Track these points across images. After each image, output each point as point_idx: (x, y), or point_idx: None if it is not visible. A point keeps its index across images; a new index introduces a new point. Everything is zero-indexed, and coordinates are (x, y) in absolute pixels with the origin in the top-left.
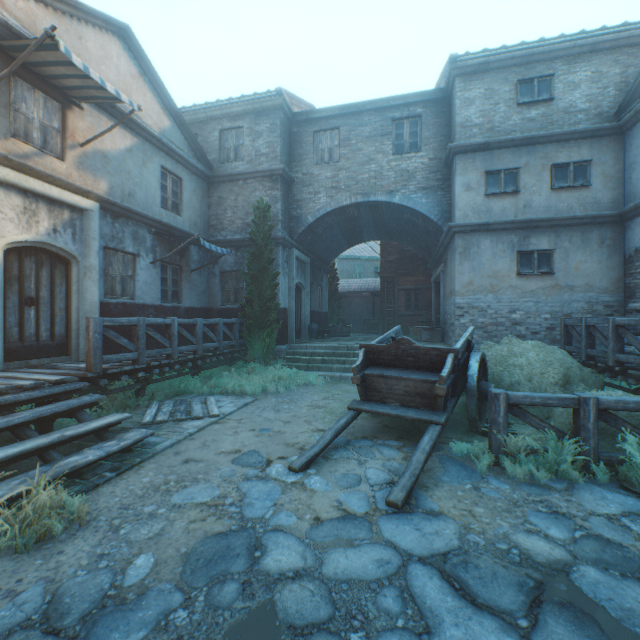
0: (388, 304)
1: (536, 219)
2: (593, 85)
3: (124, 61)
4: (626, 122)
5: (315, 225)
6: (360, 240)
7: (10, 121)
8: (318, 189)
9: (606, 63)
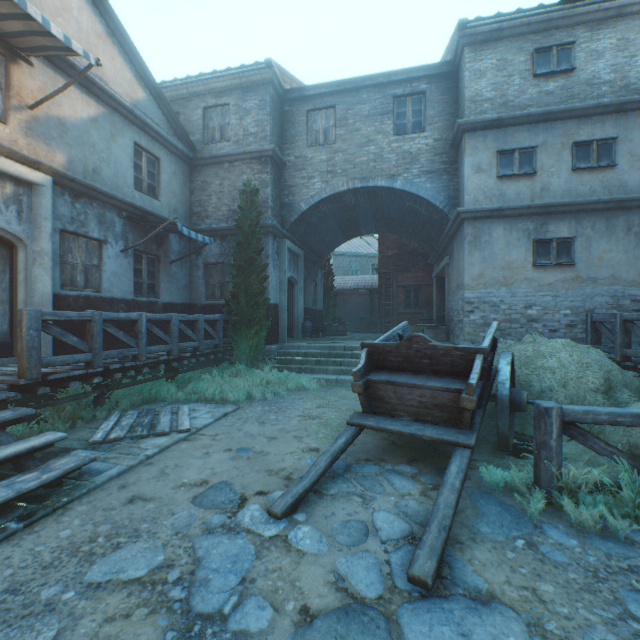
0: (386, 301)
1: (555, 203)
2: (619, 54)
3: (87, 16)
4: None
5: (309, 213)
6: (357, 233)
7: None
8: (312, 173)
9: (633, 29)
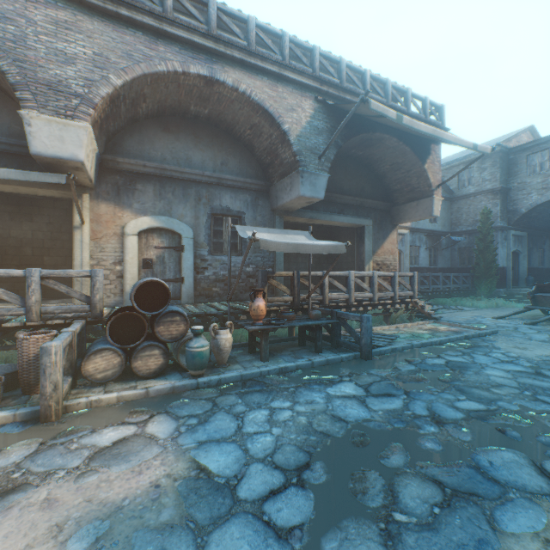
0: None
1: None
2: None
3: None
4: None
5: (528, 213)
6: None
7: None
8: (529, 191)
9: None
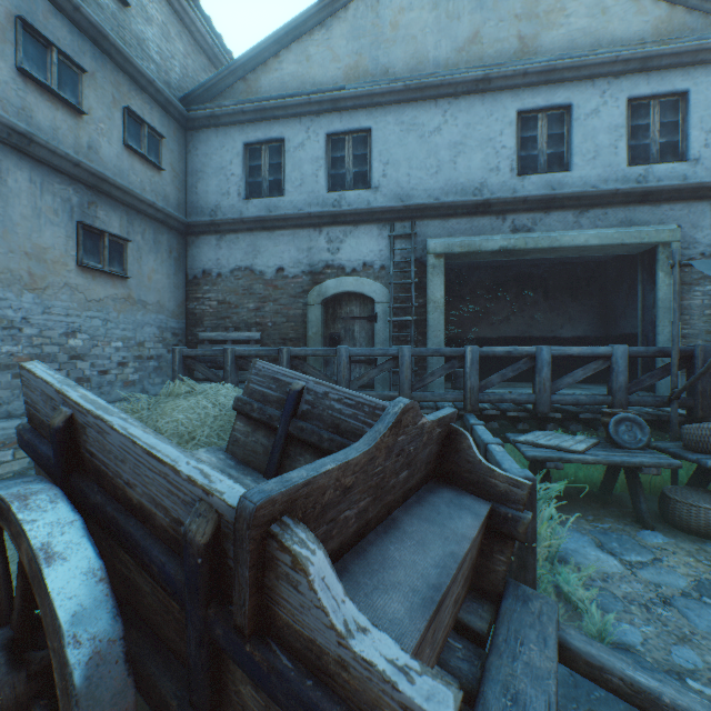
0: None
1: (114, 181)
2: (165, 40)
3: None
4: (197, 119)
5: None
6: None
7: None
8: None
9: (175, 27)
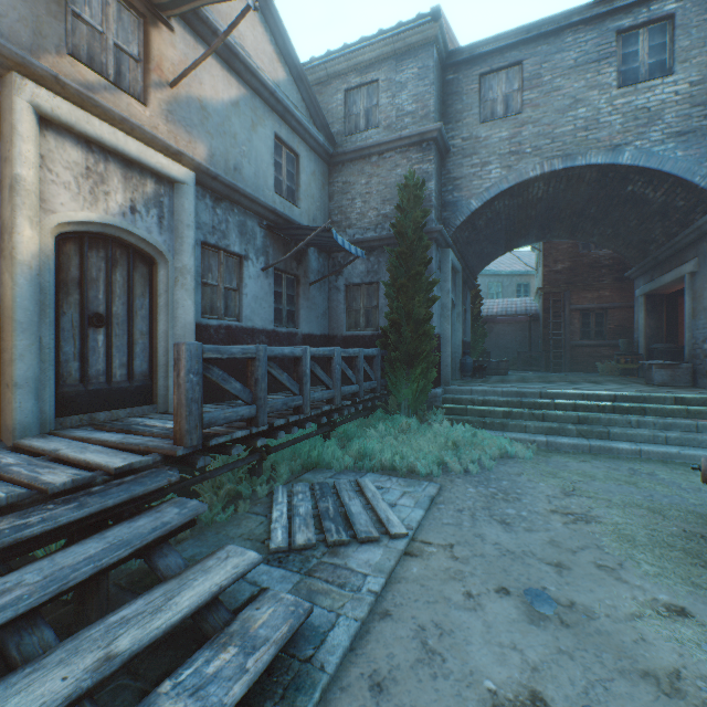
0: (554, 330)
1: None
2: None
3: None
4: None
5: (479, 213)
6: (523, 241)
7: (65, 27)
8: (487, 158)
9: None
